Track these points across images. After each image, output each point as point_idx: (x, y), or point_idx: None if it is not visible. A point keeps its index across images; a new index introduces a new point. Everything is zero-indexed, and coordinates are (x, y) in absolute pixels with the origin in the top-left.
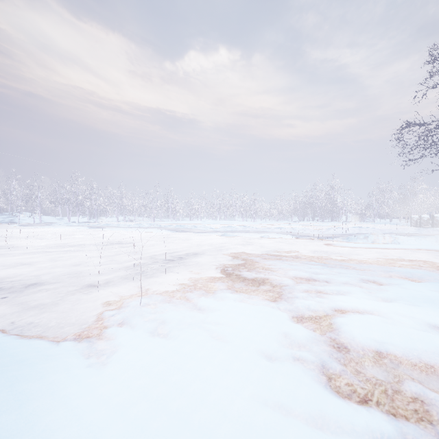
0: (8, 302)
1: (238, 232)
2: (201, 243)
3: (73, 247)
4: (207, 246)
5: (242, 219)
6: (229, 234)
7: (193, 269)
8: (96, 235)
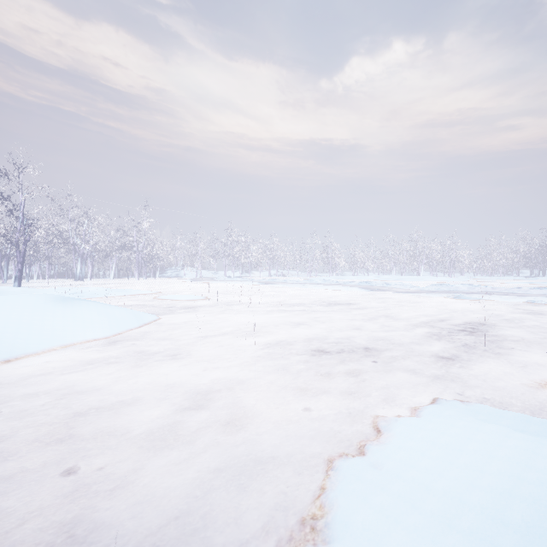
0: (346, 364)
1: (471, 293)
2: (445, 307)
3: (292, 306)
4: (469, 313)
5: (430, 274)
6: (466, 296)
7: (536, 347)
8: (285, 293)
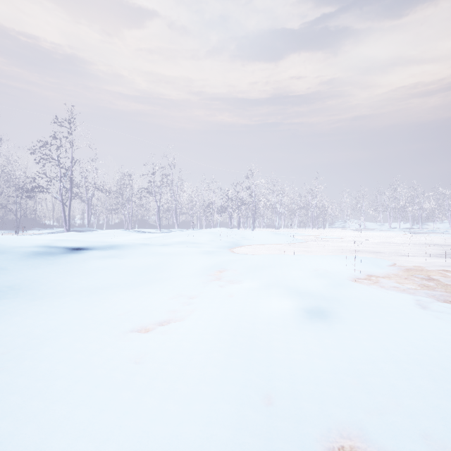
0: None
1: None
2: None
3: (394, 244)
4: None
5: None
6: None
7: None
8: (415, 239)
